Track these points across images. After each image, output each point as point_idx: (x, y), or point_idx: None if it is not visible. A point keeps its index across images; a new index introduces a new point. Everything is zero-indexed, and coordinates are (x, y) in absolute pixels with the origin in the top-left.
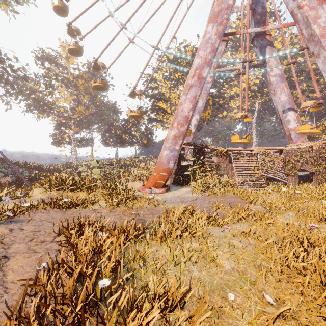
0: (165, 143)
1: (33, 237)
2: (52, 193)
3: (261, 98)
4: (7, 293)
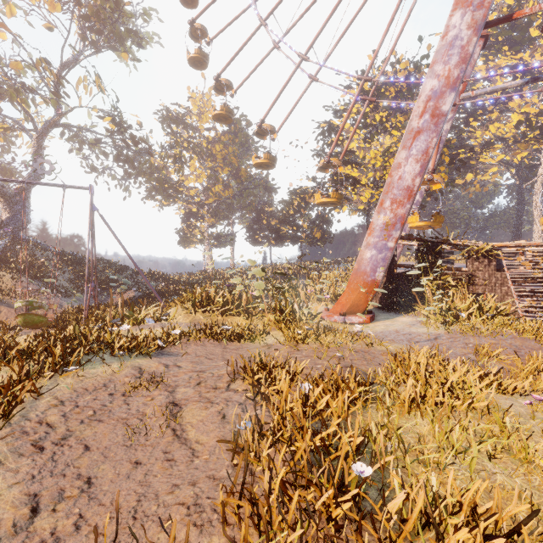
0: (368, 237)
1: (200, 380)
2: (197, 317)
3: None
4: (197, 456)
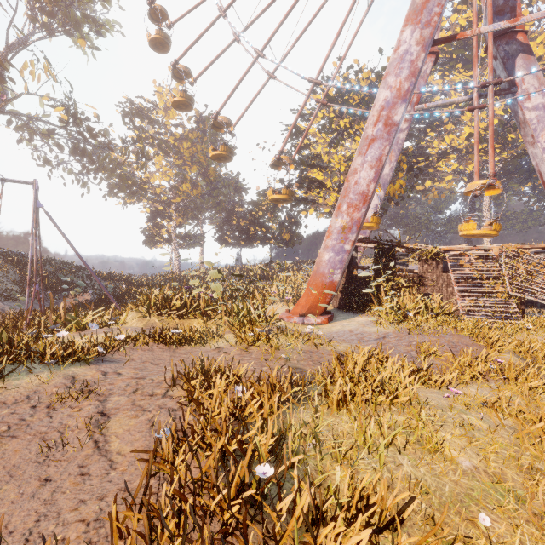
0: (327, 239)
1: (137, 387)
2: (151, 320)
3: (501, 152)
4: (114, 468)
